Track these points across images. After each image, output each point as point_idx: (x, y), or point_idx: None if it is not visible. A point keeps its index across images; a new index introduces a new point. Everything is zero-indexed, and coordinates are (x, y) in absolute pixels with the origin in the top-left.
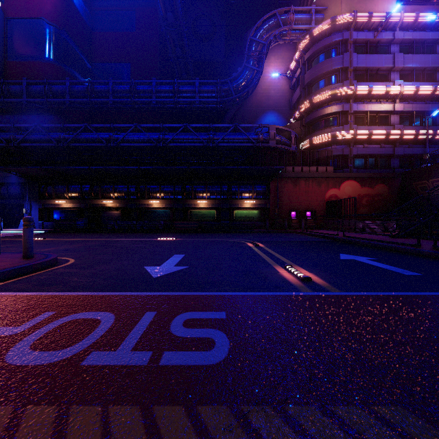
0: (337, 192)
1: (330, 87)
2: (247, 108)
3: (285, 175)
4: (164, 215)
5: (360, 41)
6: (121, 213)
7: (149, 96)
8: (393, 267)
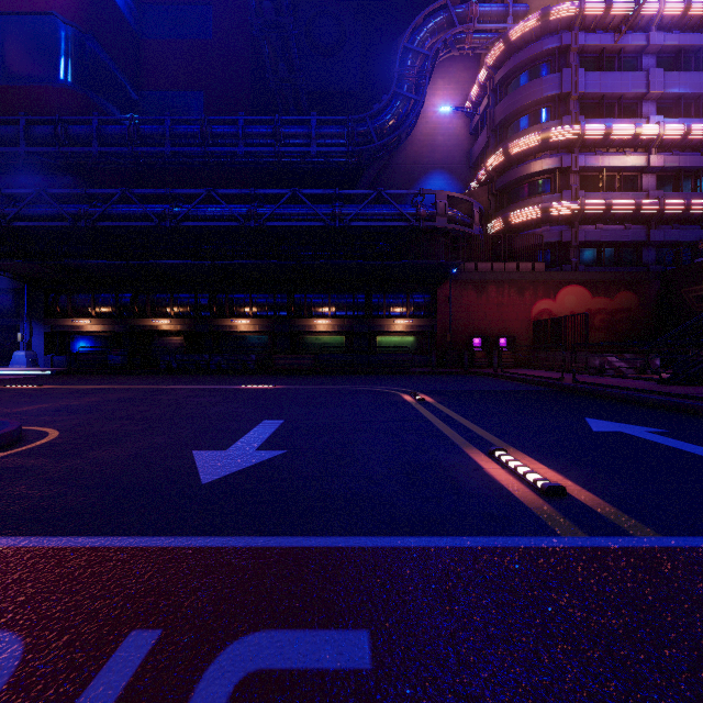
0: (551, 305)
1: (539, 127)
2: (398, 165)
3: (462, 277)
4: (257, 343)
5: (590, 49)
6: (185, 341)
7: (233, 143)
8: None
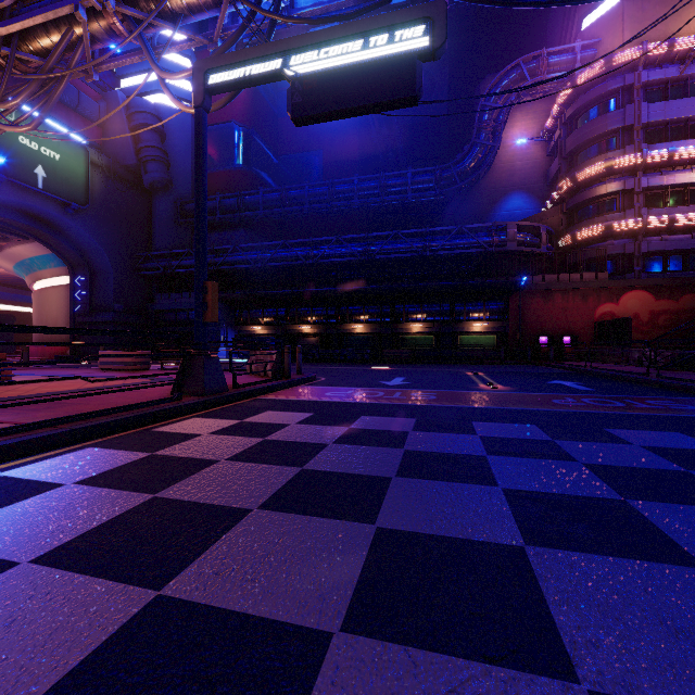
0: (613, 308)
1: (603, 157)
2: (480, 190)
3: (530, 288)
4: (368, 342)
5: (655, 82)
6: (319, 340)
7: (350, 196)
8: (582, 387)
